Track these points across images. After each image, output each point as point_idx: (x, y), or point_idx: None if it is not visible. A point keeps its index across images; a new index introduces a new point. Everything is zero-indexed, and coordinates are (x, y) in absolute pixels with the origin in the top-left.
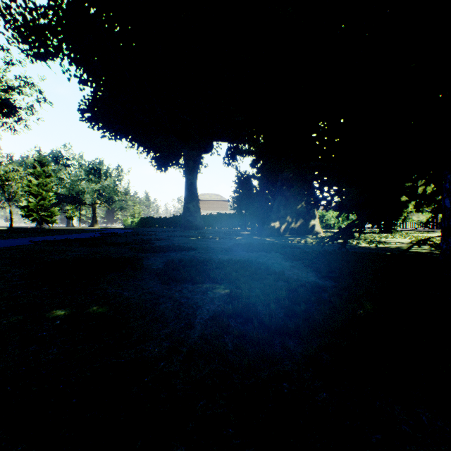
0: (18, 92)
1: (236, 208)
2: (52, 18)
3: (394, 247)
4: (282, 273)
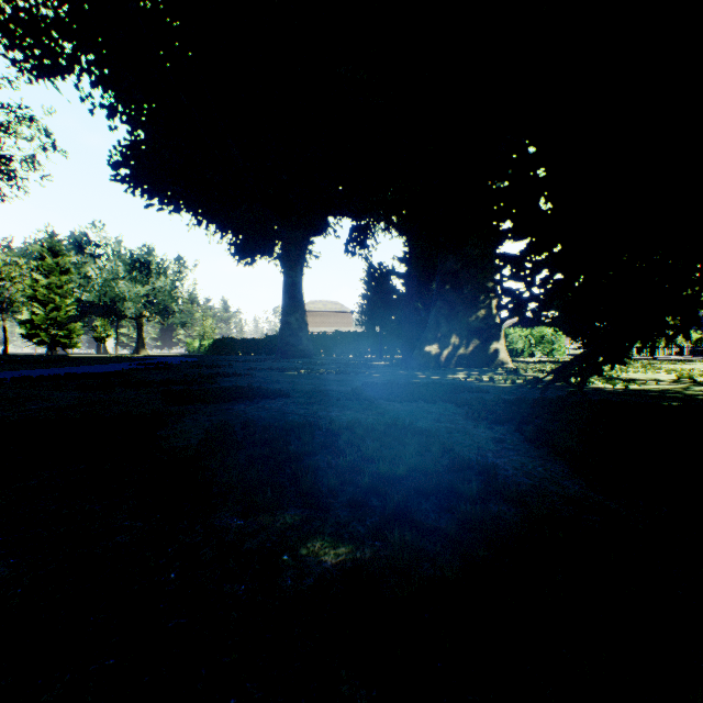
0: (7, 132)
1: (366, 323)
2: (60, 6)
3: (662, 390)
4: (494, 472)
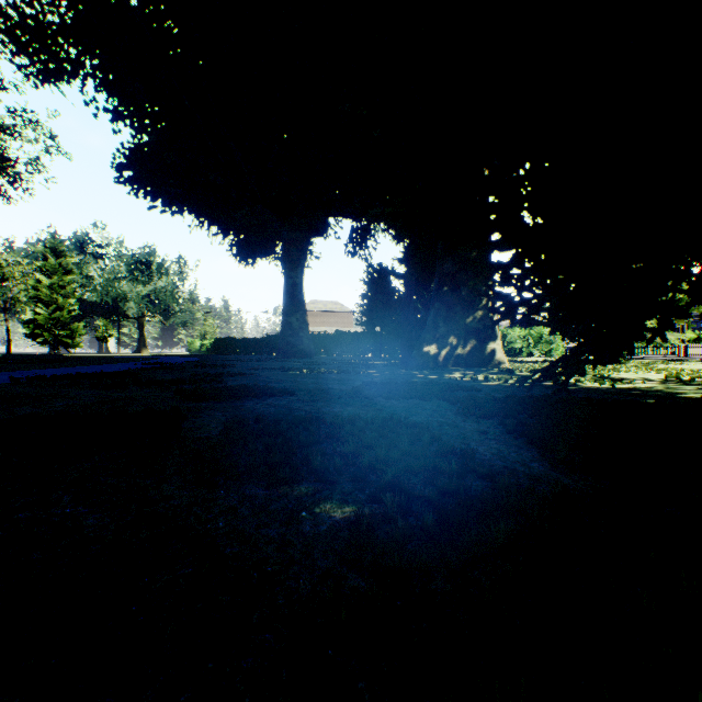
0: (13, 135)
1: (366, 323)
2: (66, 13)
3: (646, 389)
4: (473, 455)
